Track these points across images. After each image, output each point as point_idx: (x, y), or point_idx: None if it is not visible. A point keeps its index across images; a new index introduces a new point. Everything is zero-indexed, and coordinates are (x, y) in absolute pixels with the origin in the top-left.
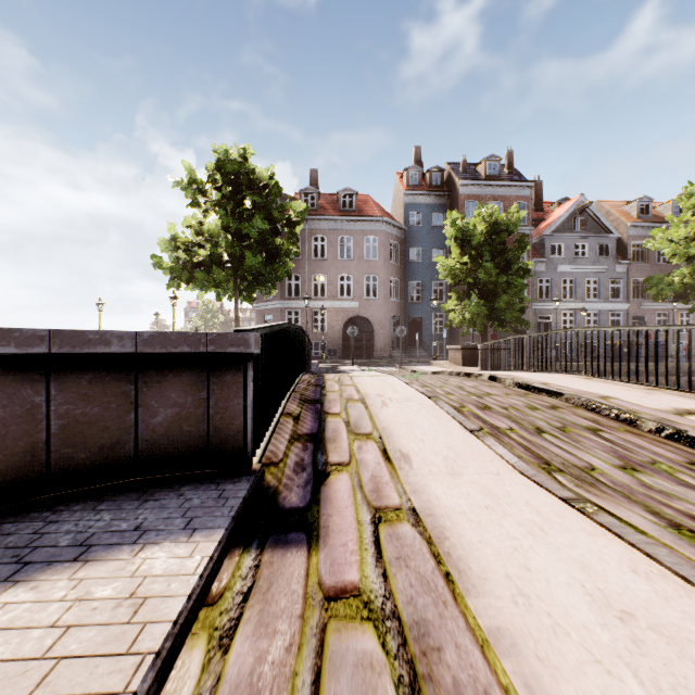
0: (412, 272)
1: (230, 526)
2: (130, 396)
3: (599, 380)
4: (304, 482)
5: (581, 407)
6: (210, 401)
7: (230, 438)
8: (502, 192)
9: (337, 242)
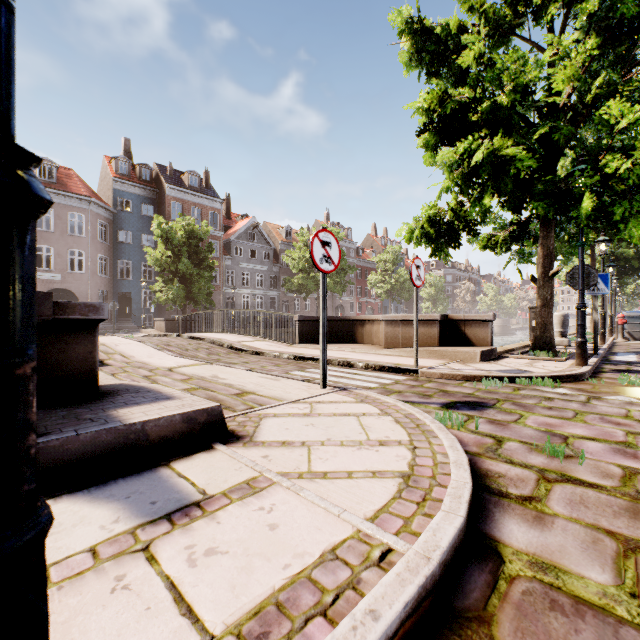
0: (122, 251)
1: None
2: None
3: (229, 334)
4: None
5: (211, 343)
6: None
7: None
8: (201, 202)
9: None
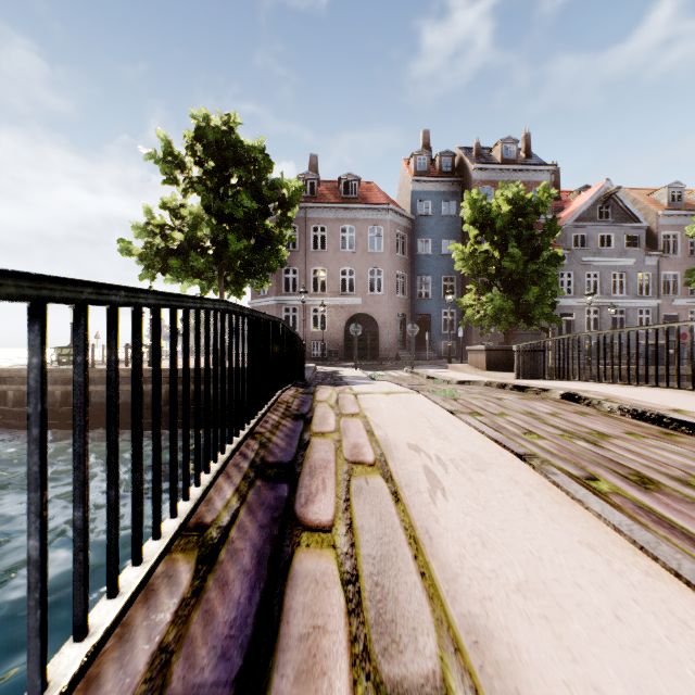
0: (420, 265)
1: None
2: None
3: None
4: None
5: None
6: None
7: None
8: (519, 177)
9: (338, 232)
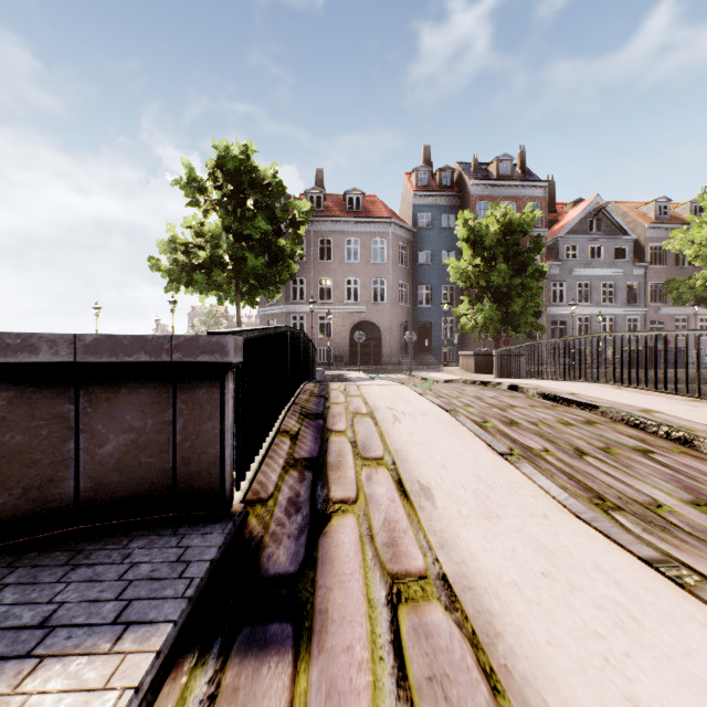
0: (421, 275)
1: (183, 615)
2: (69, 419)
3: (632, 390)
4: (298, 530)
5: (621, 422)
6: (176, 424)
7: (203, 471)
8: (514, 193)
9: (343, 245)
